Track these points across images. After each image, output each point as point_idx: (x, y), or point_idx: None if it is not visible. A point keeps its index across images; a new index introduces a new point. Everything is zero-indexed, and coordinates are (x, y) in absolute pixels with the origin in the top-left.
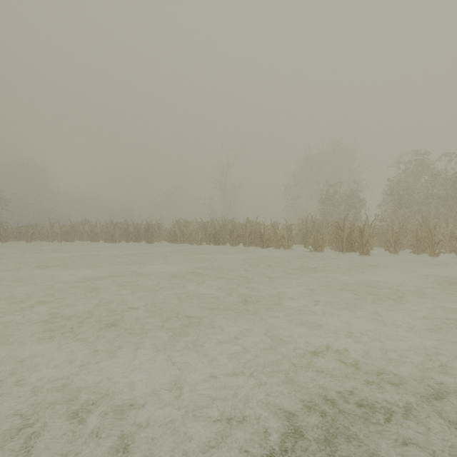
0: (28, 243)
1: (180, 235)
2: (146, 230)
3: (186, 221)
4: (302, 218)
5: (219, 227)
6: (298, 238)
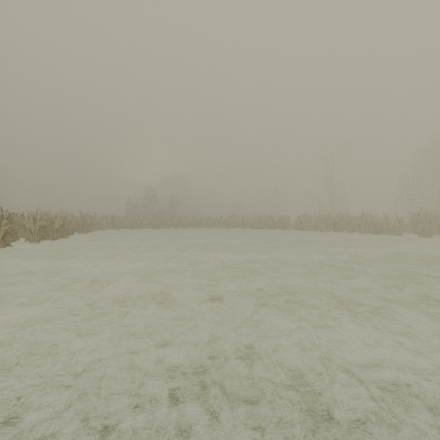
0: (209, 228)
1: (306, 225)
2: (281, 221)
3: (305, 214)
4: (414, 212)
5: (338, 219)
6: (410, 228)
